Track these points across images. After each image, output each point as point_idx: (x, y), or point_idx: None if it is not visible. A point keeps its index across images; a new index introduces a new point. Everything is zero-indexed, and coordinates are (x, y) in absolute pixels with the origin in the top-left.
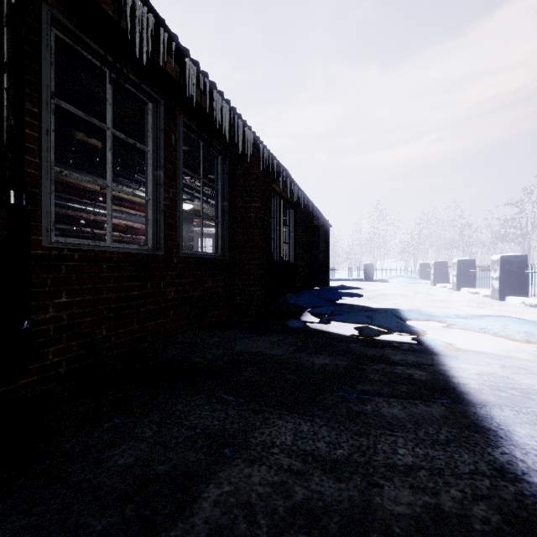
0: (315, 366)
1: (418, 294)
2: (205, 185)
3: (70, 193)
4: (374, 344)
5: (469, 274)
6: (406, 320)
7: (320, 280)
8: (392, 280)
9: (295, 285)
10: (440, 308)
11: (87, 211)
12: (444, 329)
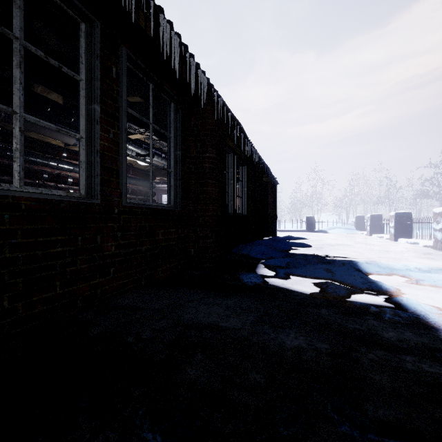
0: (287, 351)
1: (360, 244)
2: (161, 139)
3: (32, 148)
4: (349, 309)
5: (406, 226)
6: (367, 274)
7: (269, 231)
8: (331, 231)
9: (248, 236)
10: (391, 259)
11: (51, 165)
12: (413, 285)
